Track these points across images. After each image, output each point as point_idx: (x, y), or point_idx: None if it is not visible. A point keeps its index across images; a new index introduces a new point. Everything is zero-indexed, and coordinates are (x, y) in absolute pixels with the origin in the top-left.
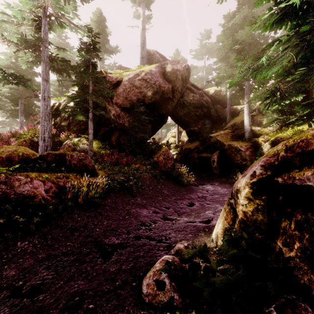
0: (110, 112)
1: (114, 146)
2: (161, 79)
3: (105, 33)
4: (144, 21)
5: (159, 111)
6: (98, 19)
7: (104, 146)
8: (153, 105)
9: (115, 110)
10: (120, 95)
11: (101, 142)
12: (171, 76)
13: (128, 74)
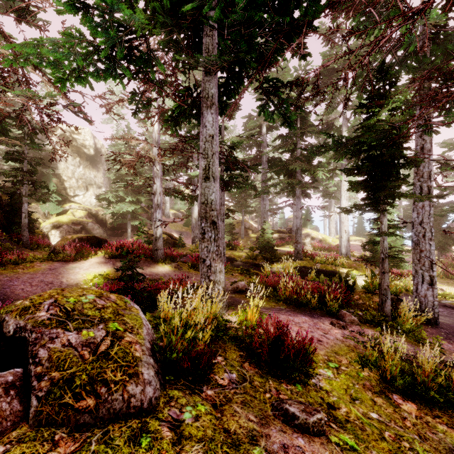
0: None
1: None
2: None
3: None
4: None
5: None
6: None
7: None
8: None
9: None
10: None
11: None
12: None
13: None
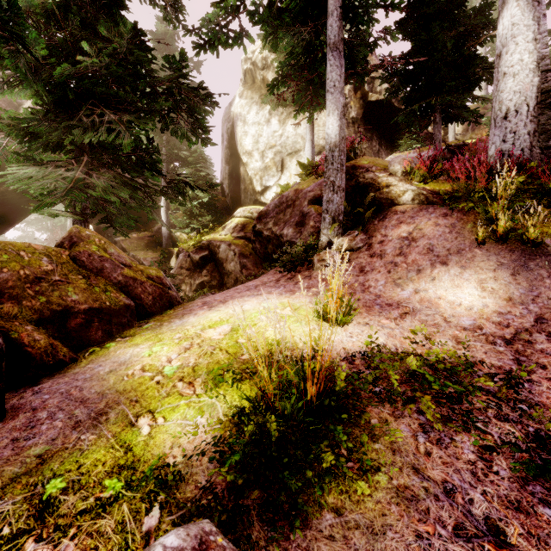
0: None
1: None
2: None
3: None
4: None
5: None
6: None
7: None
8: None
9: None
10: None
11: None
12: None
13: None
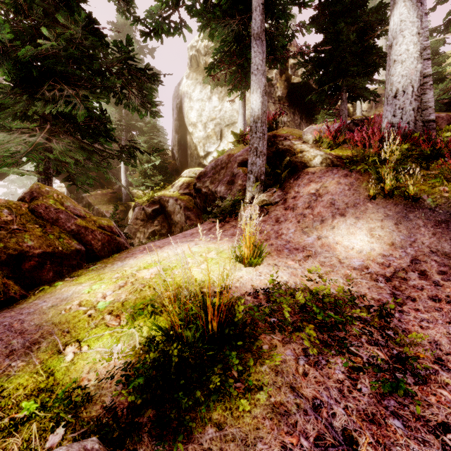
0: None
1: None
2: None
3: None
4: None
5: None
6: None
7: None
8: None
9: None
10: None
11: None
12: None
13: None
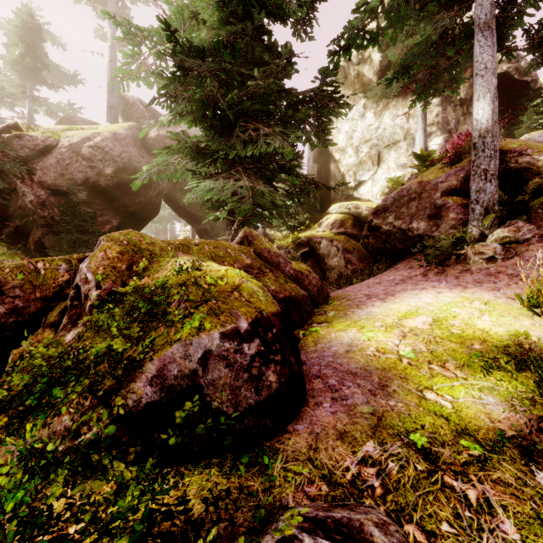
0: (24, 196)
1: (32, 252)
2: (134, 149)
3: (42, 51)
4: (115, 48)
5: (134, 198)
6: (25, 25)
7: (12, 252)
8: (123, 188)
9: (35, 193)
10: (51, 170)
11: (8, 244)
12: (156, 146)
13: (71, 136)
